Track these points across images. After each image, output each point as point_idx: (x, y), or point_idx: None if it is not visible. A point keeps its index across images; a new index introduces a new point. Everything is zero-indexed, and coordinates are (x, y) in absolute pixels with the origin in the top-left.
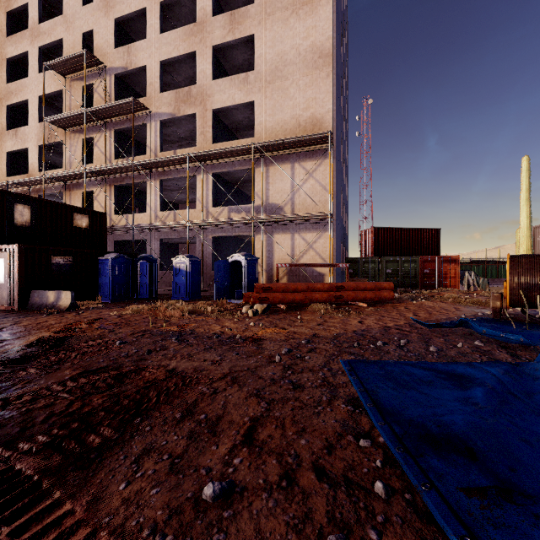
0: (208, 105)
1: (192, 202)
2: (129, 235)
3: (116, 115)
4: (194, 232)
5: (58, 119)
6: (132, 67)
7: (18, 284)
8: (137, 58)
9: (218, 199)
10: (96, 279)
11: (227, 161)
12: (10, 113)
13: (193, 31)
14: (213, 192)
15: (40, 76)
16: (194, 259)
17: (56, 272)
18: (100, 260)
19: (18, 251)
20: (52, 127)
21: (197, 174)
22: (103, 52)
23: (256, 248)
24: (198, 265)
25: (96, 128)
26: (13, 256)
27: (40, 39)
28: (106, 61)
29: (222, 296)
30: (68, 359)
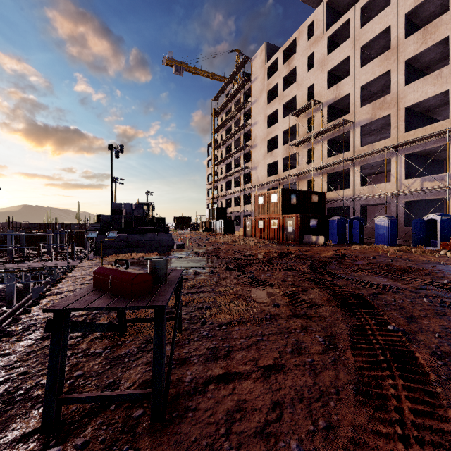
0: (401, 105)
1: (379, 173)
2: (337, 204)
3: (329, 131)
4: (388, 199)
5: (296, 142)
6: (339, 97)
7: (299, 232)
8: (343, 90)
9: (408, 172)
10: (327, 231)
11: (419, 143)
12: (268, 143)
13: (387, 56)
14: (405, 168)
15: (283, 120)
16: (392, 218)
17: (311, 227)
18: (330, 220)
19: (299, 217)
20: (290, 146)
21: (391, 157)
22: (320, 95)
23: (450, 208)
24: (395, 222)
25: (315, 141)
26: (296, 220)
27: (284, 100)
28: (322, 99)
29: (418, 244)
30: (356, 259)
